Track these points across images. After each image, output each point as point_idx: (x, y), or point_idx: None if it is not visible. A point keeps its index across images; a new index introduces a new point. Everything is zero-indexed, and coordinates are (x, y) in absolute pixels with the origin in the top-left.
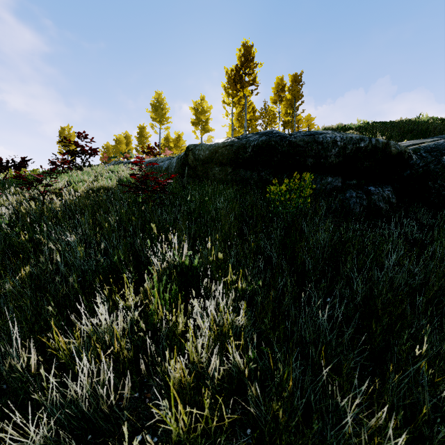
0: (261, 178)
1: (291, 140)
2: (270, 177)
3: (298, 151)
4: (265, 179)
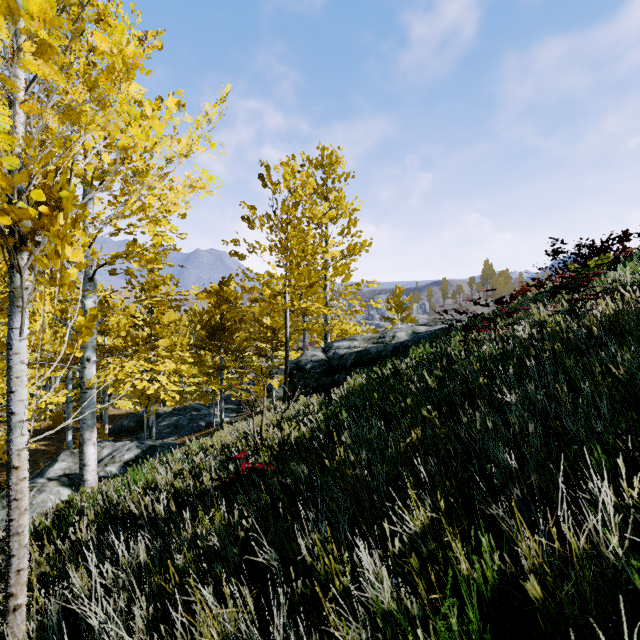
0: None
1: None
2: None
3: None
4: None
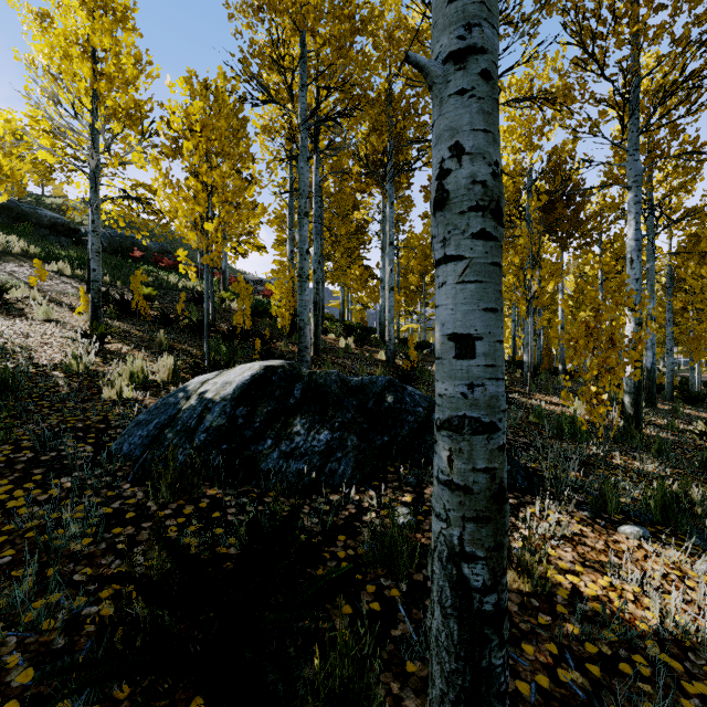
0: (4, 221)
1: (24, 208)
2: (11, 222)
3: (28, 214)
4: (8, 222)
